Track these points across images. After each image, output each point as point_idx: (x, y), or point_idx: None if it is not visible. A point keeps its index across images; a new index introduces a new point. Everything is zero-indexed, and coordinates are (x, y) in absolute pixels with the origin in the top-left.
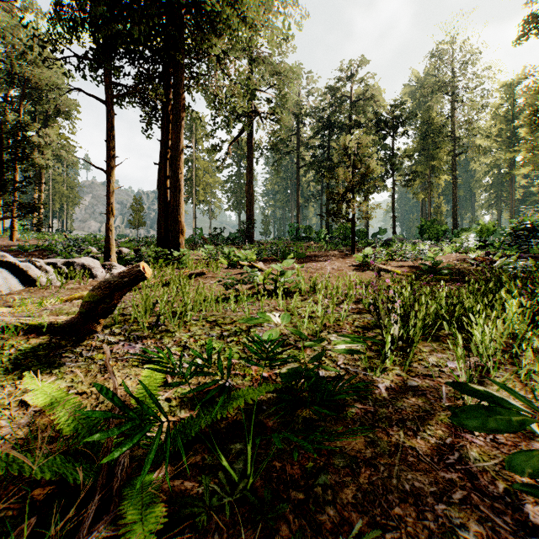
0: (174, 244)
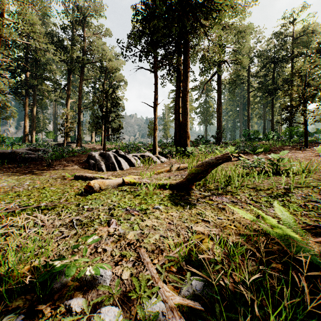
0: (184, 145)
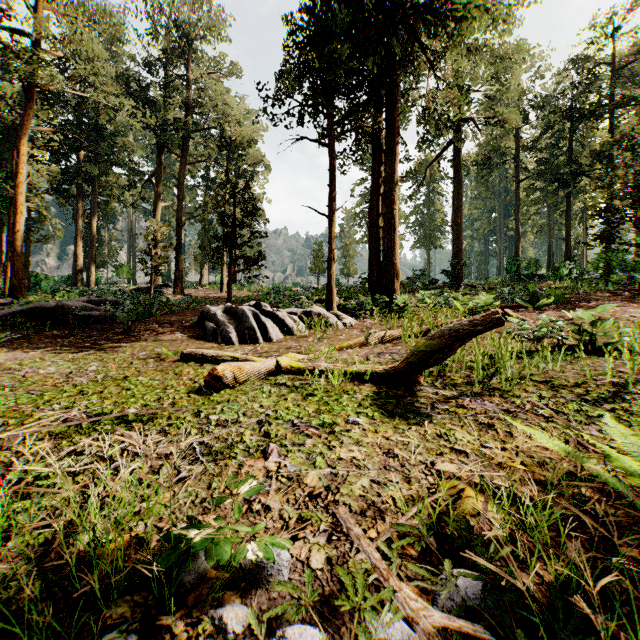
0: (389, 290)
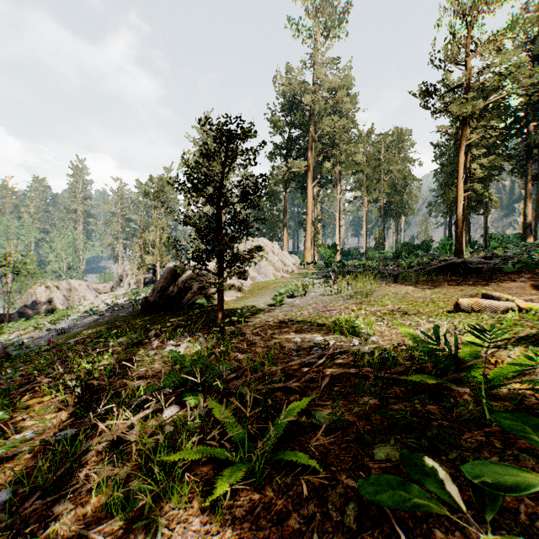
0: None
